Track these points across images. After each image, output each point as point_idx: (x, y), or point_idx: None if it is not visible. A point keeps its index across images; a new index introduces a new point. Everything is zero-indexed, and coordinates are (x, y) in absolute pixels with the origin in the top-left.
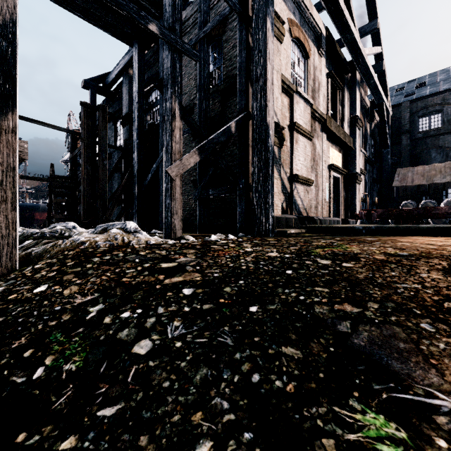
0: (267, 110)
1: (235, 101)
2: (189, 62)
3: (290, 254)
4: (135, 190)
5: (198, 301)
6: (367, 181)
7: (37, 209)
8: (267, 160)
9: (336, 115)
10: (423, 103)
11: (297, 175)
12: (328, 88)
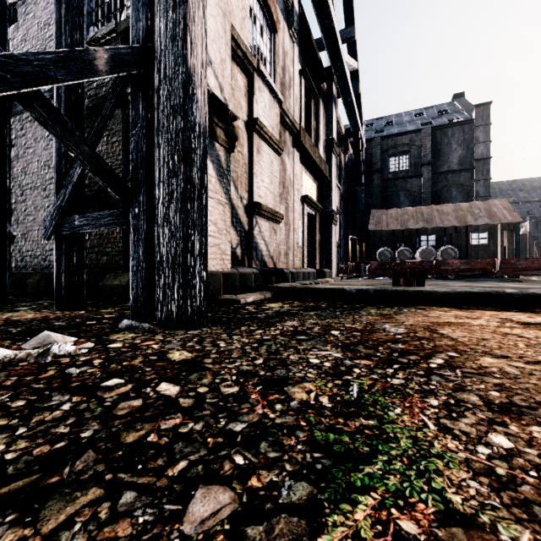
0: (188, 40)
1: None
2: None
3: None
4: None
5: None
6: (342, 222)
7: None
8: (188, 152)
9: (310, 132)
10: (393, 142)
11: (258, 204)
12: (301, 91)
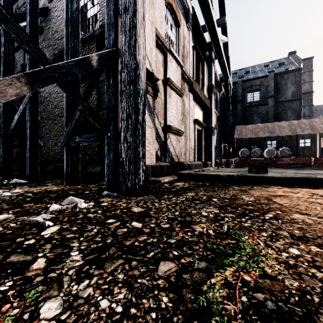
0: (137, 46)
1: None
2: None
3: None
4: (0, 133)
5: None
6: (217, 133)
7: None
8: (137, 105)
9: (199, 82)
10: (249, 84)
11: (170, 126)
12: (193, 58)
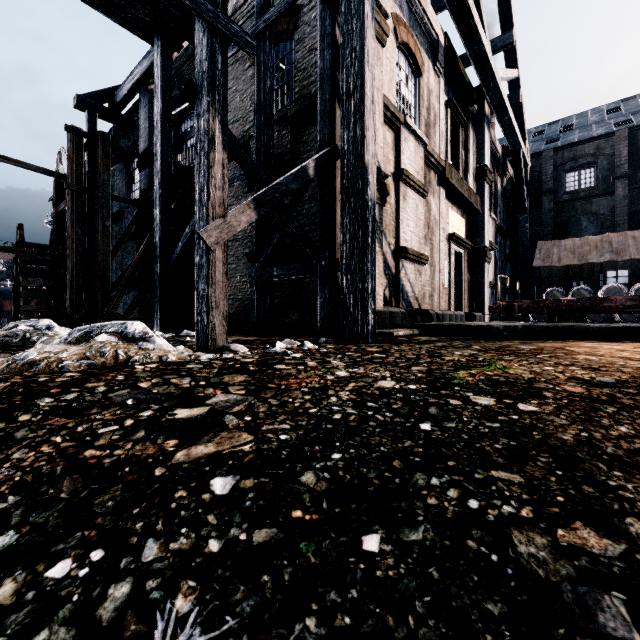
0: (365, 144)
1: (312, 132)
2: (243, 72)
3: (417, 384)
4: (157, 268)
5: (243, 516)
6: (498, 259)
7: (8, 296)
8: (365, 222)
9: (458, 164)
10: (570, 153)
11: (405, 248)
12: (447, 123)
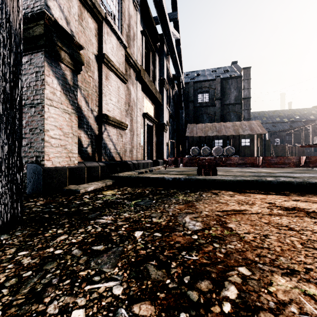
0: None
1: None
2: None
3: None
4: None
5: None
6: (170, 131)
7: None
8: None
9: (149, 73)
10: (200, 85)
11: (106, 116)
12: (142, 44)
